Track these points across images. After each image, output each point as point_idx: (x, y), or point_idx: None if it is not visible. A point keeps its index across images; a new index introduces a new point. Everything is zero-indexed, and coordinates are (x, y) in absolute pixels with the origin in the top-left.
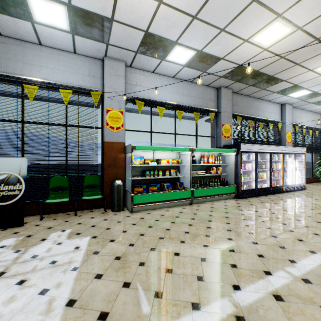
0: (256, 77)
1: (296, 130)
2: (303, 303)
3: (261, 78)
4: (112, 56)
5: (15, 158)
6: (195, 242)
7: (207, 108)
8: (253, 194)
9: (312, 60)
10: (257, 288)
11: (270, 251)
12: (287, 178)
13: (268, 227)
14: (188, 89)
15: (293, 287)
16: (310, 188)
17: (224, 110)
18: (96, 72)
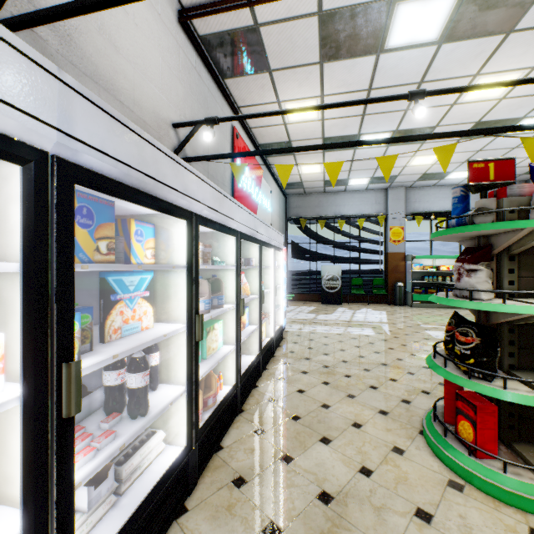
0: None
1: None
2: None
3: None
4: (394, 186)
5: (335, 266)
6: None
7: None
8: None
9: None
10: None
11: None
12: None
13: None
14: None
15: None
16: None
17: None
18: (380, 200)
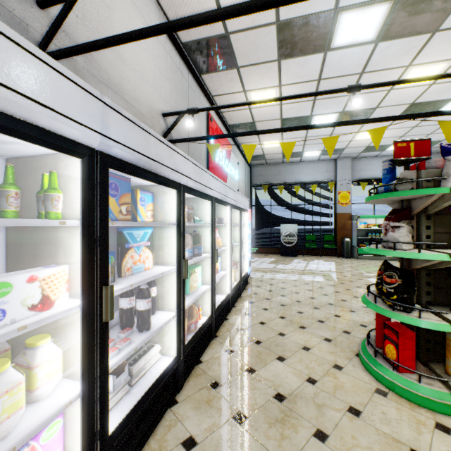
0: None
1: None
2: None
3: None
4: (342, 157)
5: (292, 224)
6: None
7: None
8: None
9: None
10: None
11: None
12: None
13: None
14: None
15: None
16: None
17: None
18: (330, 169)
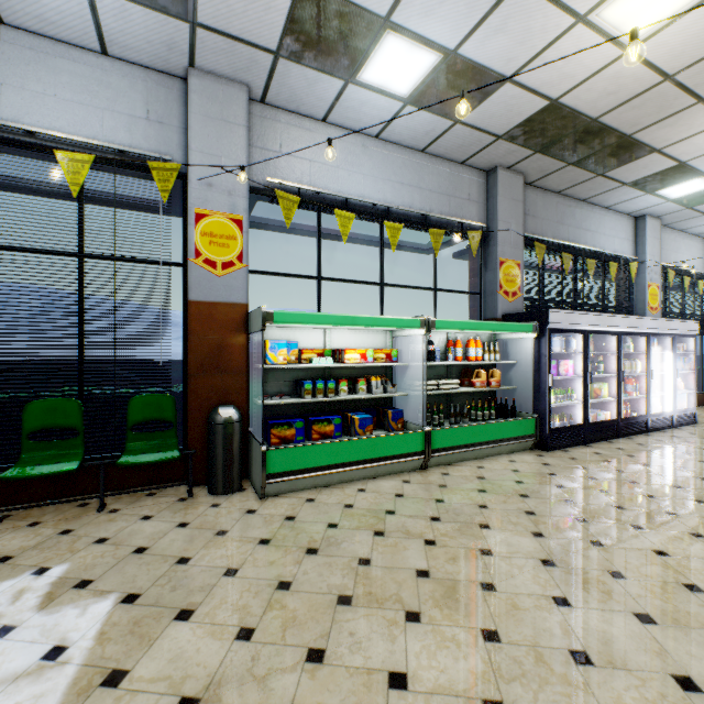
0: (589, 141)
1: (669, 280)
2: None
3: (599, 144)
4: (209, 66)
5: None
6: (453, 615)
7: (462, 220)
8: (578, 438)
9: None
10: None
11: None
12: (655, 397)
13: (657, 549)
14: (414, 169)
15: None
16: None
17: (504, 225)
18: (167, 112)
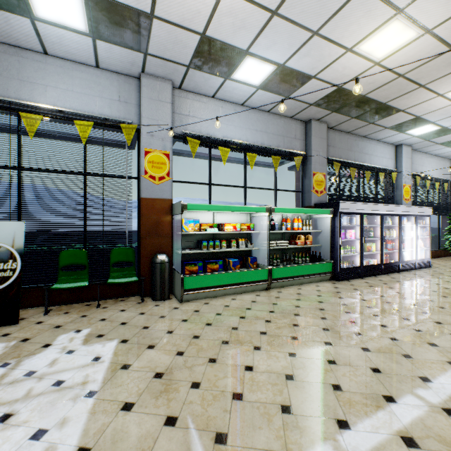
0: (362, 106)
1: (416, 183)
2: (449, 450)
3: (368, 107)
4: (152, 72)
5: (7, 222)
6: (276, 348)
7: (291, 150)
8: (357, 274)
9: (443, 81)
10: (375, 426)
11: (389, 363)
12: (405, 251)
13: (382, 324)
14: (263, 122)
15: (430, 423)
16: (437, 265)
17: (315, 152)
18: (129, 96)
